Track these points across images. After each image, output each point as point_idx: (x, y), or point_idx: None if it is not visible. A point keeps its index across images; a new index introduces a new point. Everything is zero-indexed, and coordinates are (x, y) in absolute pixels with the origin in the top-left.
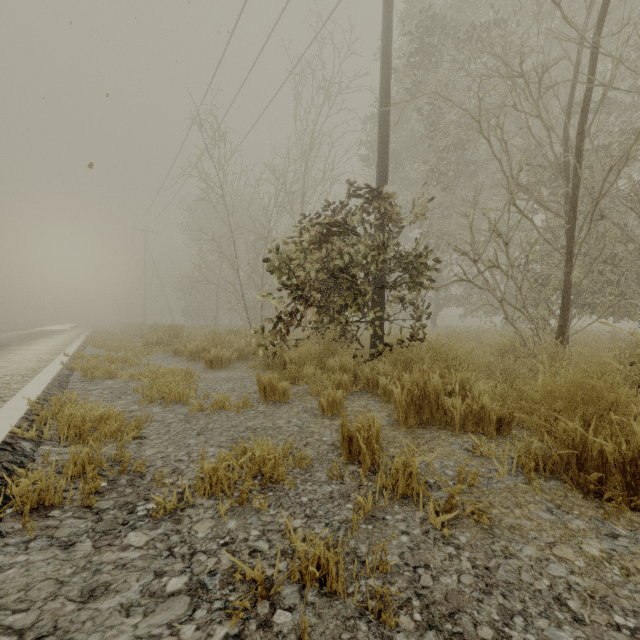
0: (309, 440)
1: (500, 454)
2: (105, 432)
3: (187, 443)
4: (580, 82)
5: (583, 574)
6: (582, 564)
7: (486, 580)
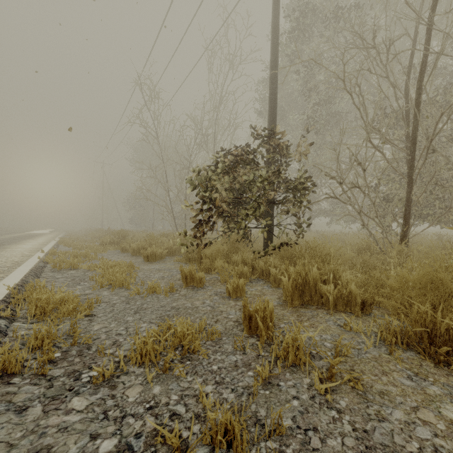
0: (219, 317)
1: (365, 329)
2: (63, 311)
3: (126, 320)
4: (419, 50)
5: (445, 437)
6: (443, 427)
7: (365, 442)
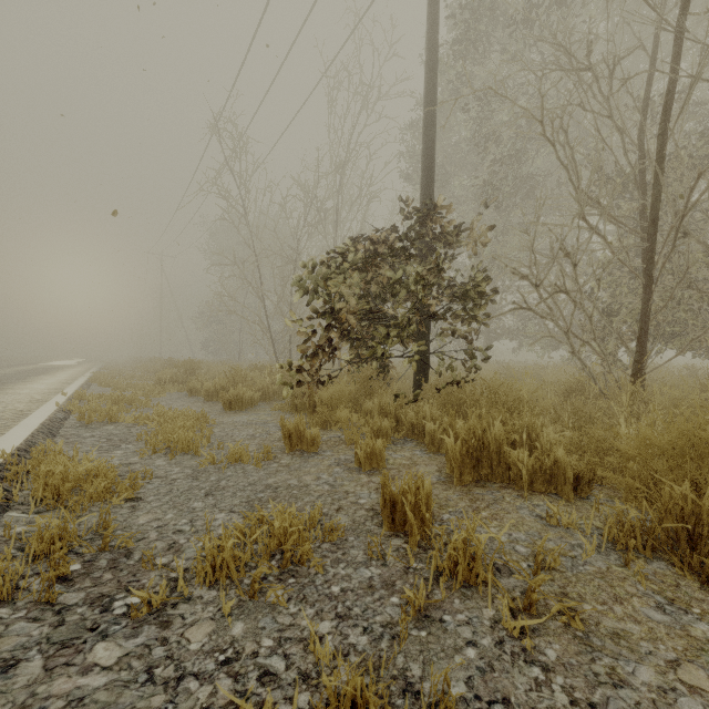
0: (342, 503)
1: (582, 523)
2: (90, 493)
3: (191, 507)
4: (664, 73)
5: None
6: None
7: None
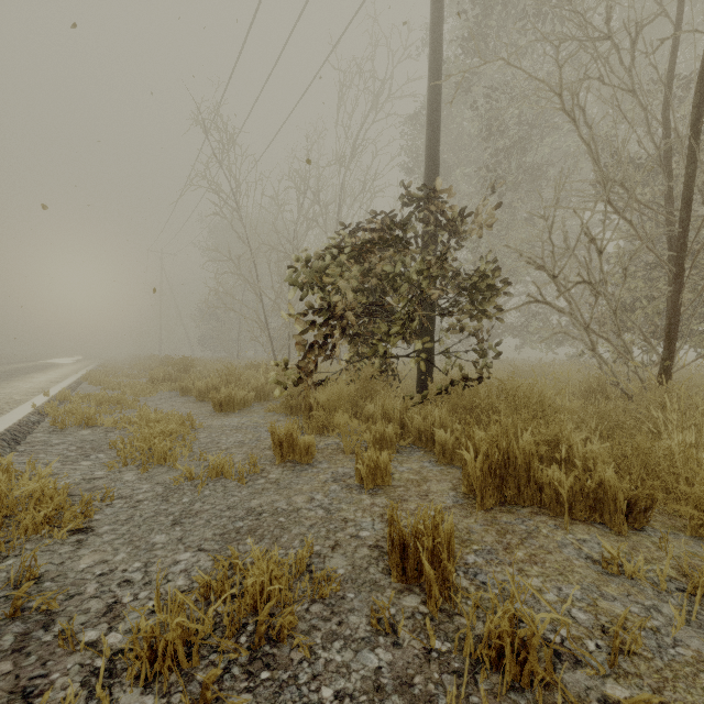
0: (339, 536)
1: (648, 569)
2: (25, 525)
3: (151, 542)
4: None
5: None
6: None
7: None
